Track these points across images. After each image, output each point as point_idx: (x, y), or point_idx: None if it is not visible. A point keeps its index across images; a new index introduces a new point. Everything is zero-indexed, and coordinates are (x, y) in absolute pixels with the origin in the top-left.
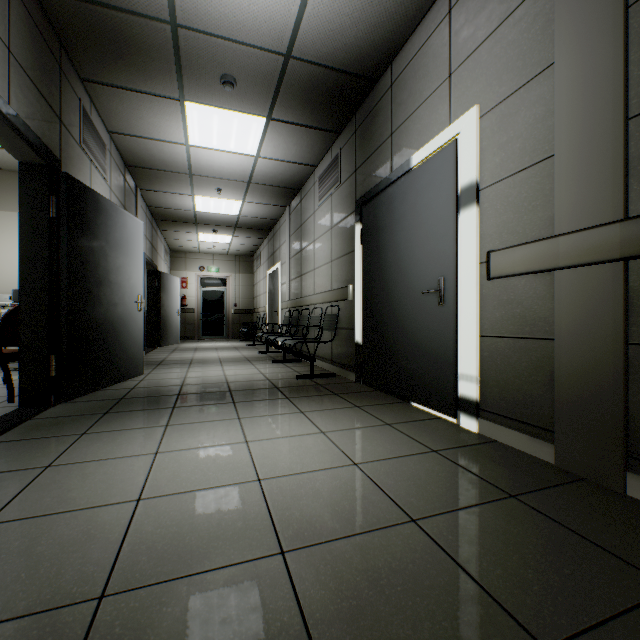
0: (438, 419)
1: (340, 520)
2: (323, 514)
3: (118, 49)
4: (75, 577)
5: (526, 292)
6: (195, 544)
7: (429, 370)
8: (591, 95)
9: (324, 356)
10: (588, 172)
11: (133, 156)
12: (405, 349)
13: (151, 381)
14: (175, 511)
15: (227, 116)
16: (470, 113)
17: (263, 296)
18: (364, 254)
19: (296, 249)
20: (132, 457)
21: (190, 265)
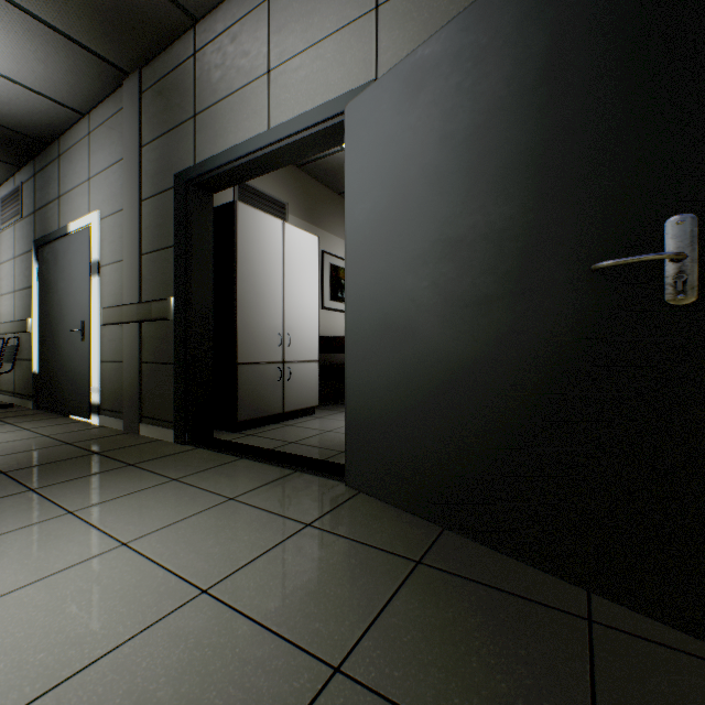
0: (80, 422)
1: None
2: None
3: None
4: None
5: (118, 335)
6: None
7: (79, 388)
8: (132, 236)
9: (8, 389)
10: (132, 275)
11: None
12: (66, 374)
13: None
14: None
15: None
16: (96, 214)
17: None
18: (40, 292)
19: None
20: None
21: None
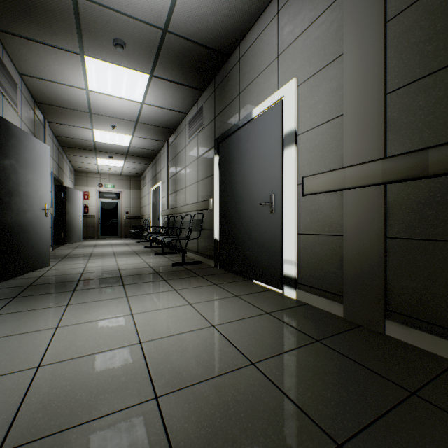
0: (270, 291)
1: (201, 368)
2: (188, 365)
3: (26, 8)
4: None
5: (326, 204)
6: (85, 398)
7: (264, 257)
8: (365, 77)
9: (192, 249)
10: (363, 126)
11: (41, 95)
12: (248, 243)
13: (56, 271)
14: (70, 373)
15: (119, 70)
16: (291, 83)
17: (148, 206)
18: (220, 177)
19: (172, 172)
20: (35, 332)
21: (91, 182)
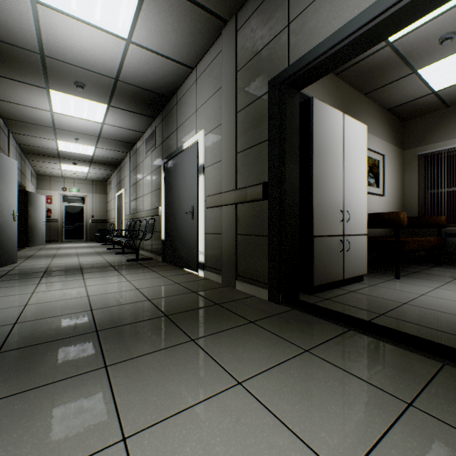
0: (191, 273)
1: (120, 302)
2: (113, 301)
3: (2, 59)
4: (2, 321)
5: (216, 214)
6: (55, 311)
7: (189, 251)
8: (229, 141)
9: (148, 249)
10: (229, 170)
11: (8, 113)
12: (181, 241)
13: (24, 266)
14: (45, 306)
15: (80, 101)
16: (201, 132)
17: (114, 211)
18: (166, 190)
19: (134, 181)
20: (19, 295)
21: (54, 186)
